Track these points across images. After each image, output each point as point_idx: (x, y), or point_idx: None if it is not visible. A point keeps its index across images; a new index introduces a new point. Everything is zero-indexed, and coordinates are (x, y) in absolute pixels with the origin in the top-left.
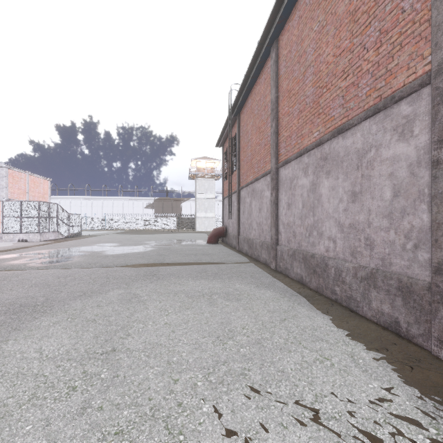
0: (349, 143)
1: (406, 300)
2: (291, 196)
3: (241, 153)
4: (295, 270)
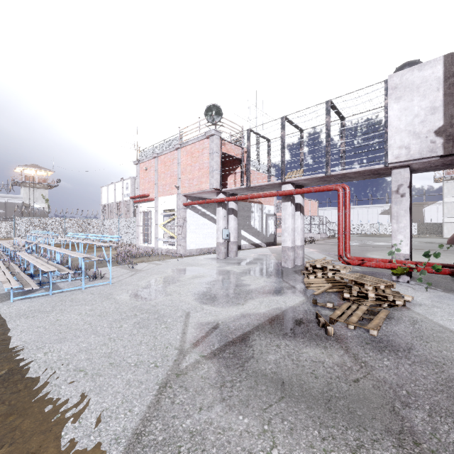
0: None
1: None
2: None
3: None
4: None
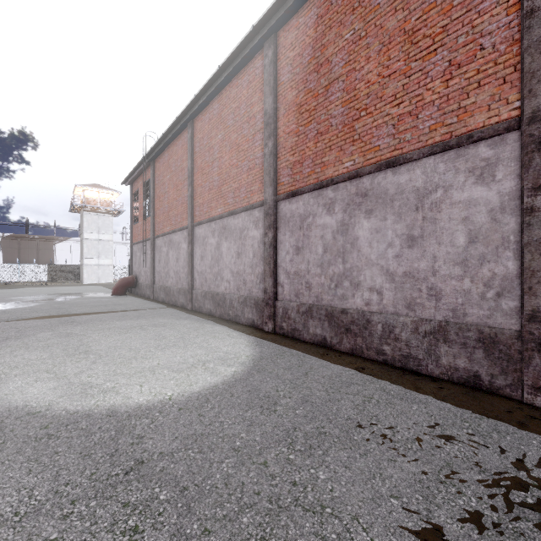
0: (236, 223)
1: (257, 308)
2: (203, 250)
3: (156, 201)
4: (207, 307)
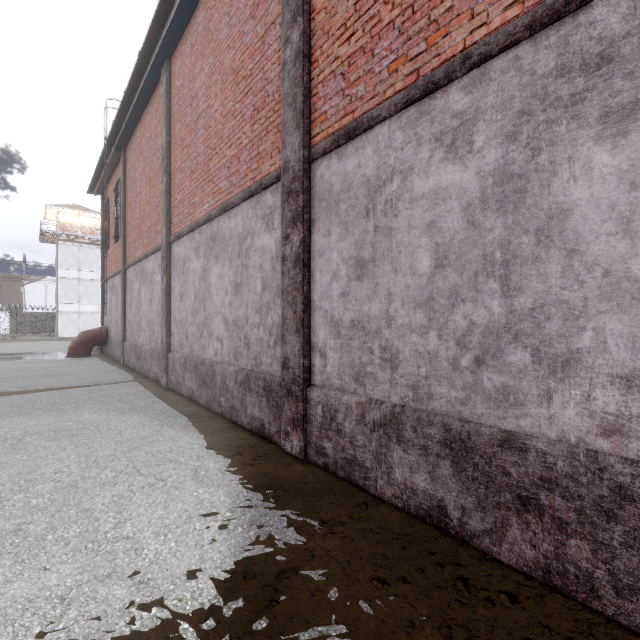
0: (233, 225)
1: (269, 399)
2: (183, 283)
3: (127, 211)
4: (187, 384)
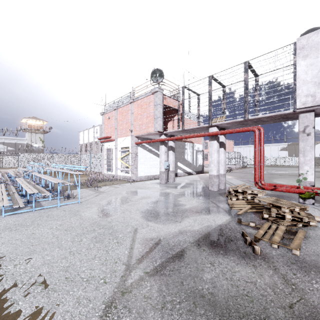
0: None
1: None
2: None
3: None
4: None
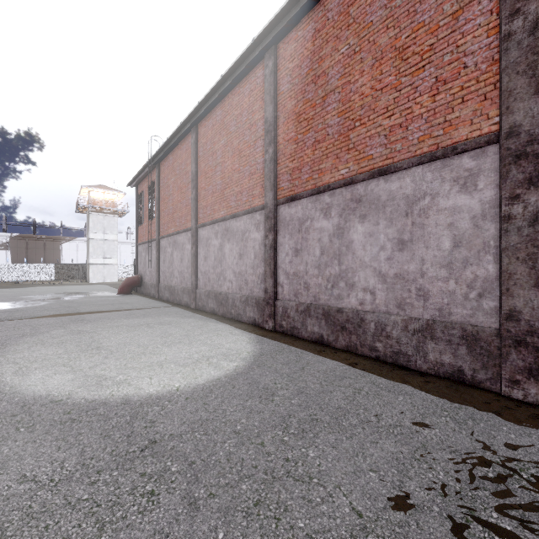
0: (238, 225)
1: (258, 307)
2: (207, 251)
3: (161, 203)
4: (210, 306)
